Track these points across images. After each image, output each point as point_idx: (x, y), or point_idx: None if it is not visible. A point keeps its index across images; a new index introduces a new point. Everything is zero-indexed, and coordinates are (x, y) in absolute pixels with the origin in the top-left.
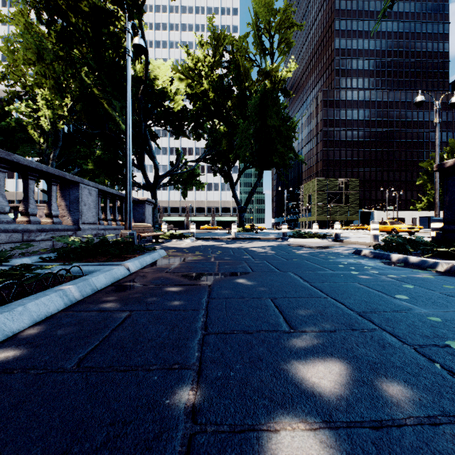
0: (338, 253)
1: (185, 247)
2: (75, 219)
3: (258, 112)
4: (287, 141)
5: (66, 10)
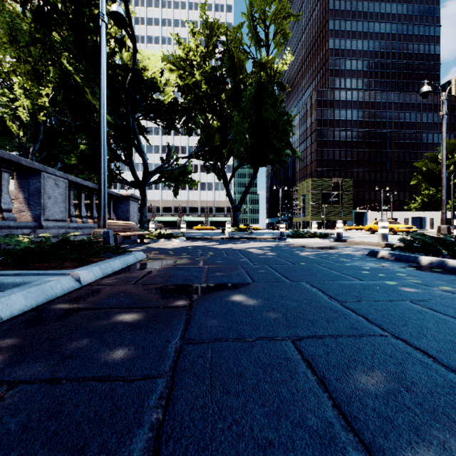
0: (349, 255)
1: (172, 248)
2: (35, 214)
3: (253, 105)
4: (284, 136)
5: None
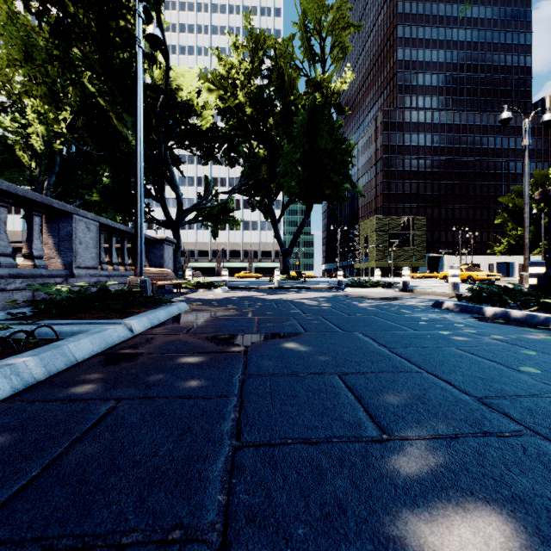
0: (412, 306)
1: (215, 299)
2: (66, 261)
3: (306, 132)
4: (342, 168)
5: None
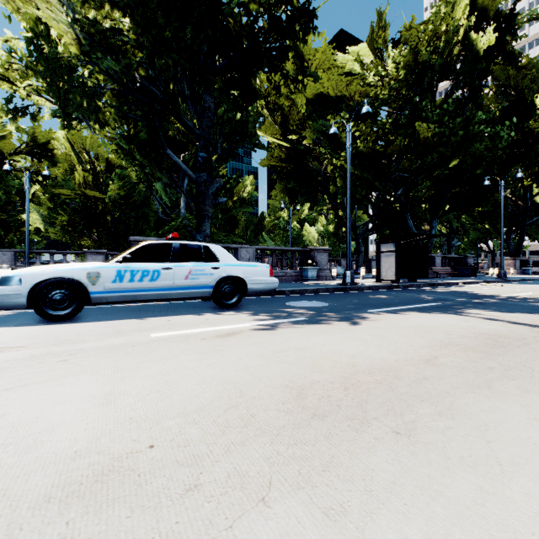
0: None
1: None
2: None
3: None
4: None
5: None
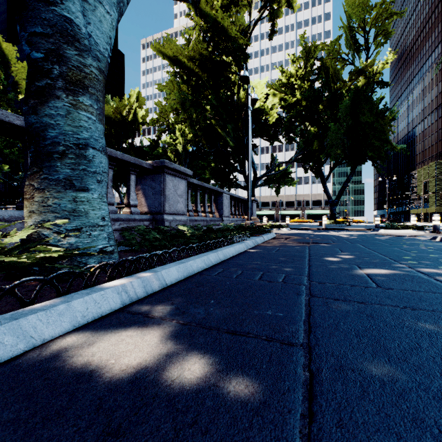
0: (414, 239)
1: (285, 233)
2: (220, 214)
3: (349, 112)
4: (382, 135)
5: (198, 72)
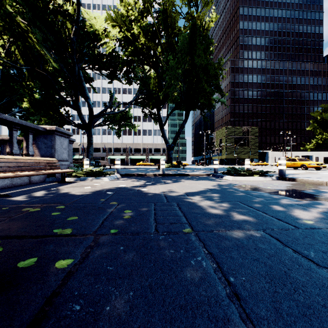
0: None
1: (79, 195)
2: None
3: (186, 51)
4: (214, 80)
5: None
